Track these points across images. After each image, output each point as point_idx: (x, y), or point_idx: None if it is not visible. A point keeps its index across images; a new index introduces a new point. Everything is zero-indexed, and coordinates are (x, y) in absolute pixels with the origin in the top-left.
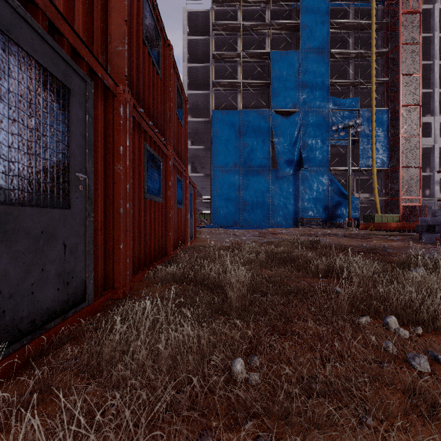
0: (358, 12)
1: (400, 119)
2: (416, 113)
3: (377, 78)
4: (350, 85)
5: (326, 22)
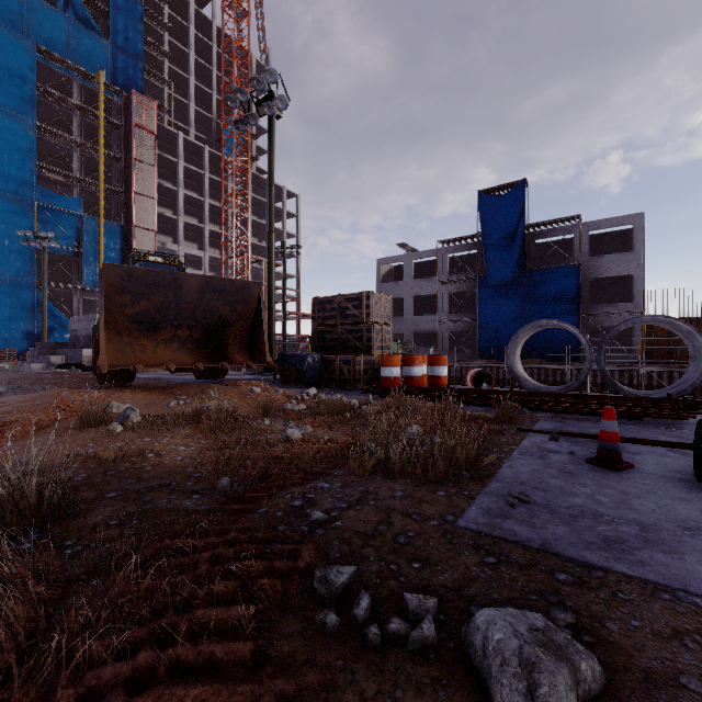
0: (90, 90)
1: (134, 240)
2: (152, 238)
3: (108, 185)
4: (73, 178)
5: (29, 81)
